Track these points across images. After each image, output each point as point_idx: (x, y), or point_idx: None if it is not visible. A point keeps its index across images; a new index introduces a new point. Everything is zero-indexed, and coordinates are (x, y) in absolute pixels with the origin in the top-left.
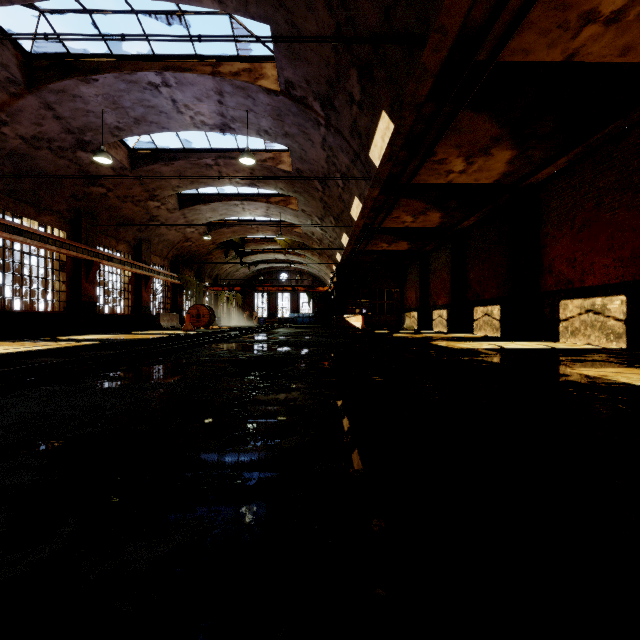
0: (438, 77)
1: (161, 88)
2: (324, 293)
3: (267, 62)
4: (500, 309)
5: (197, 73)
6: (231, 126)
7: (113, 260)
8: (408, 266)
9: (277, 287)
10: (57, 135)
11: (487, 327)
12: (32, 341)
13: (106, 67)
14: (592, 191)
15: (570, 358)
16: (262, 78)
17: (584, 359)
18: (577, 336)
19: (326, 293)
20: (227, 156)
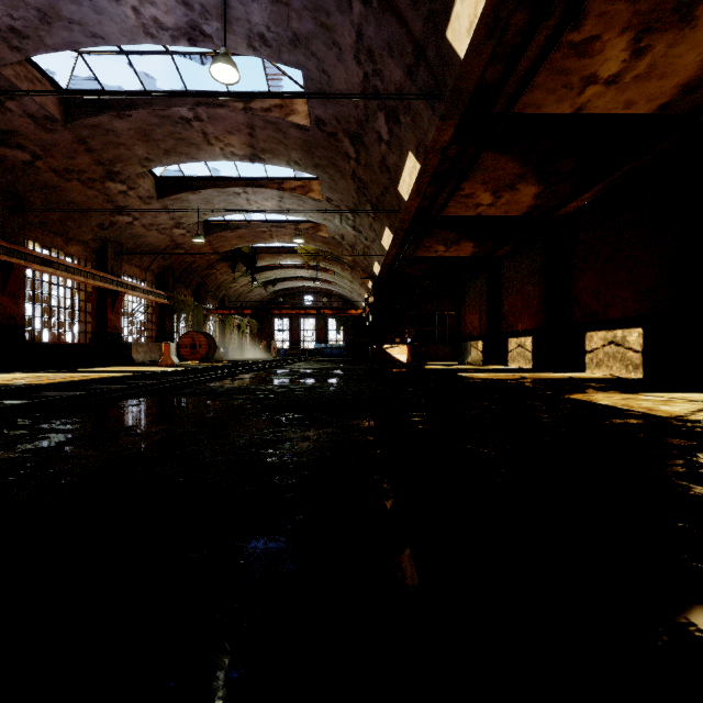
0: None
1: None
2: (357, 319)
3: None
4: (643, 334)
5: None
6: (204, 30)
7: (53, 265)
8: (467, 281)
9: (298, 310)
10: None
11: (614, 363)
12: None
13: None
14: None
15: None
16: None
17: None
18: None
19: (359, 319)
20: (211, 103)
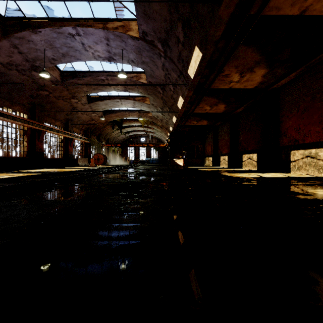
0: (227, 25)
1: (75, 36)
2: (163, 147)
3: (132, 22)
4: (257, 155)
5: (95, 28)
6: (114, 58)
7: (53, 130)
8: (207, 133)
9: (139, 144)
10: (20, 62)
11: (249, 165)
12: (6, 173)
13: (45, 24)
14: (309, 91)
15: (304, 183)
16: (130, 30)
17: (312, 184)
18: (301, 170)
19: (164, 147)
20: (112, 75)
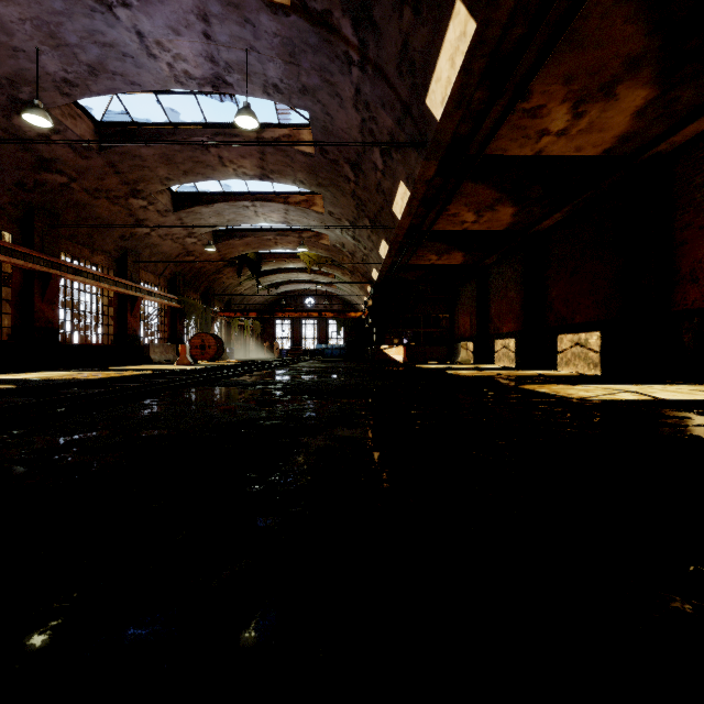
0: None
1: (117, 9)
2: (357, 321)
3: None
4: (601, 337)
5: None
6: (227, 80)
7: (83, 274)
8: (460, 286)
9: (300, 312)
10: None
11: (579, 361)
12: None
13: None
14: None
15: None
16: None
17: None
18: None
19: (359, 321)
20: (227, 133)
